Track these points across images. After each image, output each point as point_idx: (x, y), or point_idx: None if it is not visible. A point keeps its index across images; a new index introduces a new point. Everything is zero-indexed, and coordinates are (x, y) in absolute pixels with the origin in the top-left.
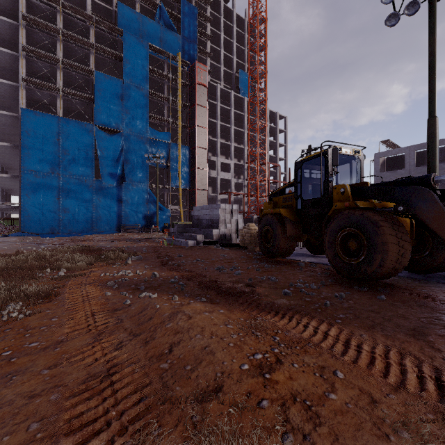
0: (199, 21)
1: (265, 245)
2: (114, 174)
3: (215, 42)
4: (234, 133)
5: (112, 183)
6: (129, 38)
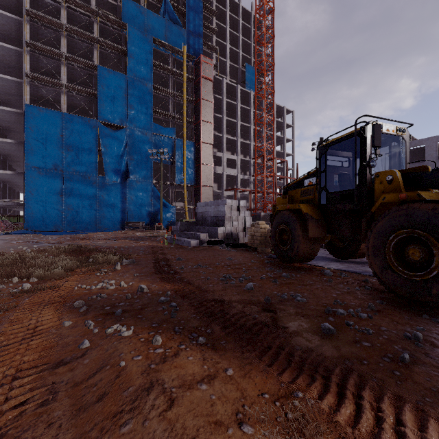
0: (204, 15)
1: (281, 247)
2: (118, 171)
3: (220, 36)
4: (240, 128)
5: (116, 179)
6: (133, 32)
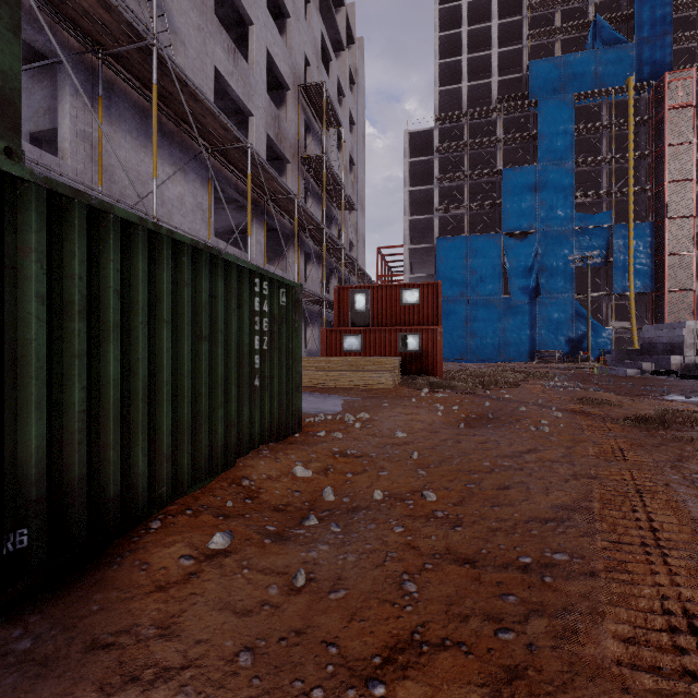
0: None
1: None
2: (525, 288)
3: None
4: None
5: (523, 299)
6: (545, 105)
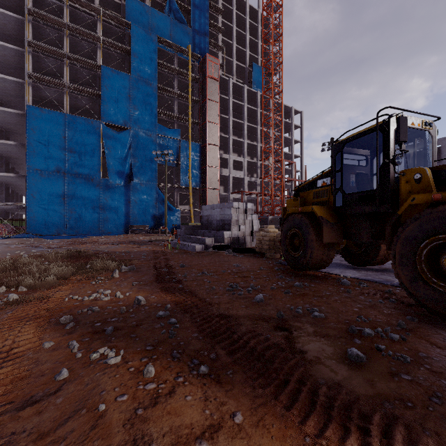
0: (210, 13)
1: (292, 253)
2: (121, 173)
3: (227, 35)
4: (247, 129)
5: (119, 182)
6: (137, 31)
